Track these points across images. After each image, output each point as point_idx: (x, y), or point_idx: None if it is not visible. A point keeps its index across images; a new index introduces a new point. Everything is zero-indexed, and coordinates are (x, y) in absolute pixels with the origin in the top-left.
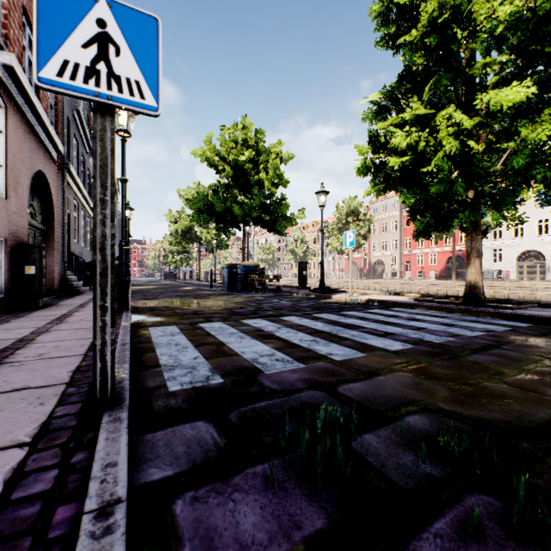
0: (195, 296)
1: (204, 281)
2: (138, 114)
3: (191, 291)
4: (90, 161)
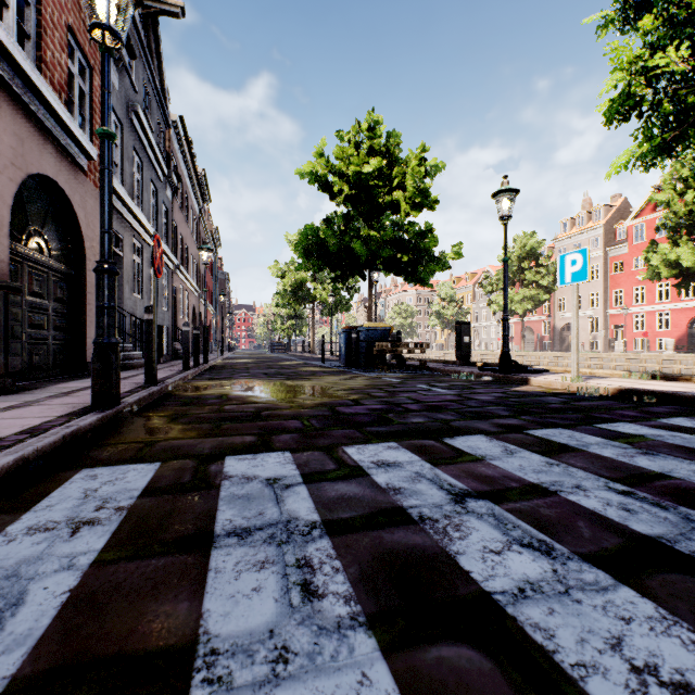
0: (290, 375)
1: (318, 353)
2: (139, 2)
3: (291, 367)
4: (168, 194)
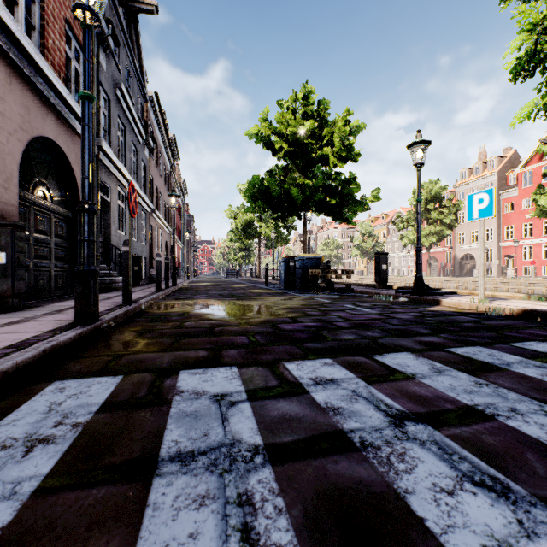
0: (240, 296)
1: (263, 278)
2: None
3: (241, 289)
4: (146, 153)
